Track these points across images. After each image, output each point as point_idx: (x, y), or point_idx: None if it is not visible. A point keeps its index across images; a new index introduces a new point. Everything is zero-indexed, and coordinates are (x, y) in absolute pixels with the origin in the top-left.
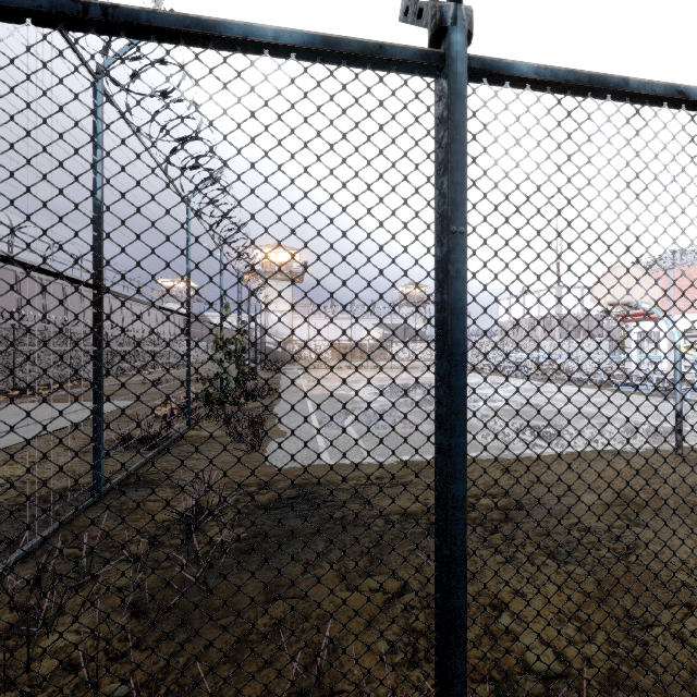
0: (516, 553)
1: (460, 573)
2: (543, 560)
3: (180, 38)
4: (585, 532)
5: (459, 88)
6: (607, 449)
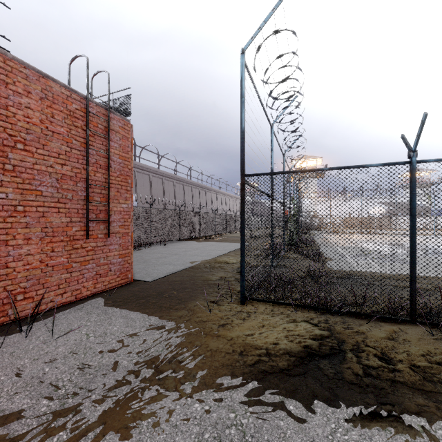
0: None
1: (414, 254)
2: None
3: (358, 168)
4: None
5: (414, 168)
6: None
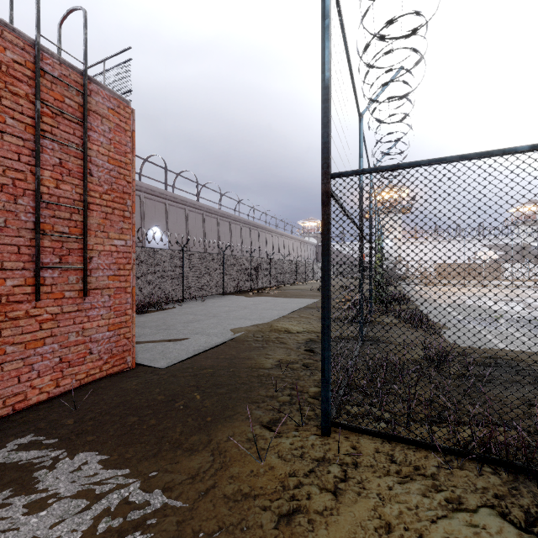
0: None
1: None
2: None
3: None
4: None
5: None
6: None
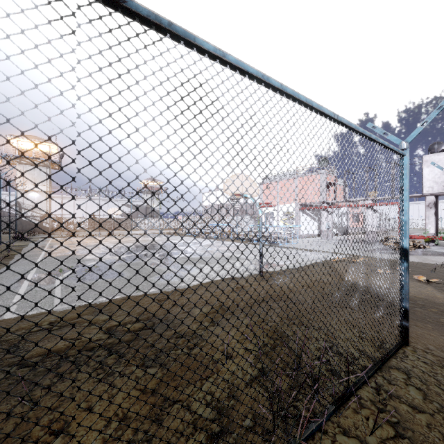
0: (116, 369)
1: None
2: (133, 369)
3: None
4: (180, 337)
5: None
6: (229, 277)
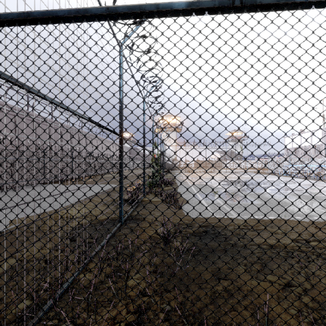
0: None
1: None
2: None
3: (270, 8)
4: None
5: None
6: None
